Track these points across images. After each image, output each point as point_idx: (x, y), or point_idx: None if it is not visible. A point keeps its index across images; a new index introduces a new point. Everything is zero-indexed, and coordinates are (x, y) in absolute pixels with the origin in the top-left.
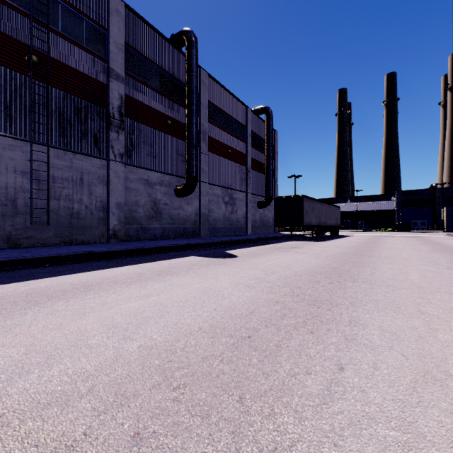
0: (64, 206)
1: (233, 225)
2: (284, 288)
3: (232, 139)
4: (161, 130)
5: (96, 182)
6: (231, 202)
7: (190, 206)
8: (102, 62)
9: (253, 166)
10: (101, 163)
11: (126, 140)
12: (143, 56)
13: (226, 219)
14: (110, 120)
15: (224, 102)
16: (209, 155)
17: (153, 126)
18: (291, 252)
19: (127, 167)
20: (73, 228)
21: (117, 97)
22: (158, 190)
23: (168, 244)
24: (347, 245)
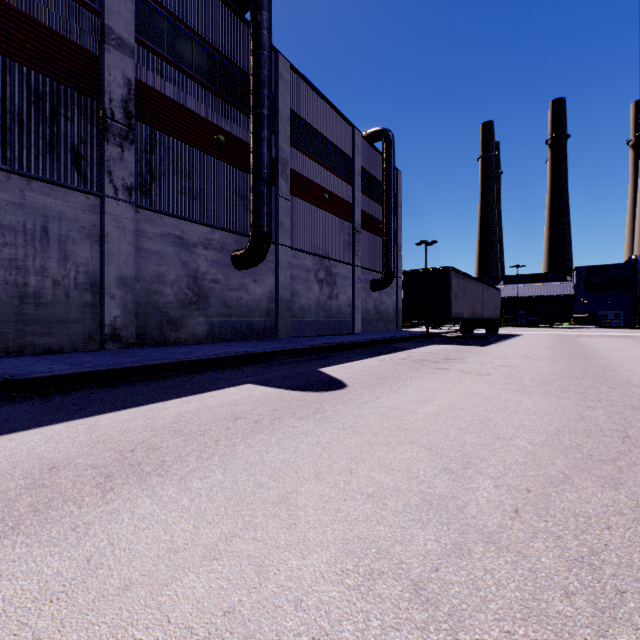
0: (6, 280)
1: (332, 318)
2: (618, 632)
3: (330, 178)
4: (206, 151)
5: (77, 237)
6: (328, 279)
7: (259, 285)
8: (91, 14)
9: (364, 224)
10: (88, 202)
11: (139, 163)
12: (172, 15)
13: (320, 307)
14: (104, 122)
15: (317, 116)
16: (293, 201)
17: (191, 142)
18: (454, 371)
19: (142, 212)
20: (27, 324)
21: (121, 81)
22: (201, 256)
23: (210, 354)
24: (539, 353)
